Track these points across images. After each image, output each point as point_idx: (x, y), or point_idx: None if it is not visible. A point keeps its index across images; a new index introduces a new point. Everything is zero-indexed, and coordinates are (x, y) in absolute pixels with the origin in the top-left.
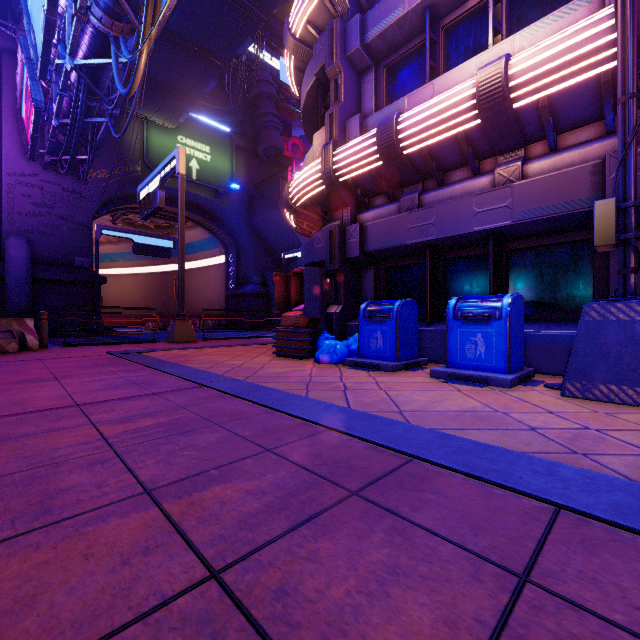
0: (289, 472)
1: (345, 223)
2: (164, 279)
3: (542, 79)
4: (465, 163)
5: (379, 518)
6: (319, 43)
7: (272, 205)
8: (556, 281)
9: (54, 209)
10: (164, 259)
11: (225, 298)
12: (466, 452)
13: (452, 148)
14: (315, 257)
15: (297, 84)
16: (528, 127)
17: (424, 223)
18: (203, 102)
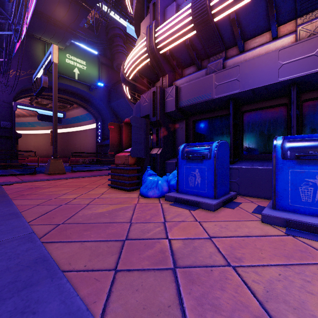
0: None
1: (164, 87)
2: (62, 136)
3: None
4: (264, 30)
5: None
6: None
7: (121, 95)
8: None
9: None
10: (62, 125)
11: (96, 147)
12: None
13: (257, 12)
14: (142, 113)
15: (131, 3)
16: None
17: (230, 80)
18: (81, 36)
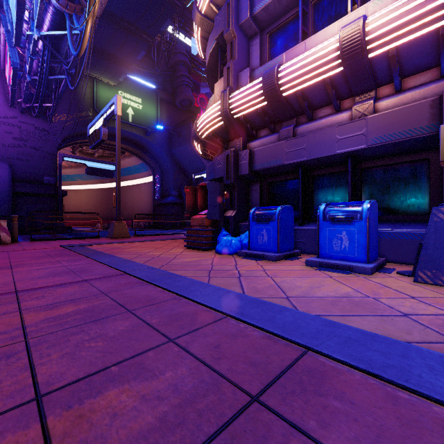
0: (188, 369)
1: (238, 149)
2: (109, 193)
3: (392, 33)
4: (329, 103)
5: (285, 440)
6: (219, 16)
7: (186, 140)
8: (399, 191)
9: (29, 142)
10: (109, 179)
11: (152, 206)
12: (356, 343)
13: (319, 91)
14: (216, 175)
15: (203, 49)
16: (379, 73)
17: (298, 148)
18: (136, 67)
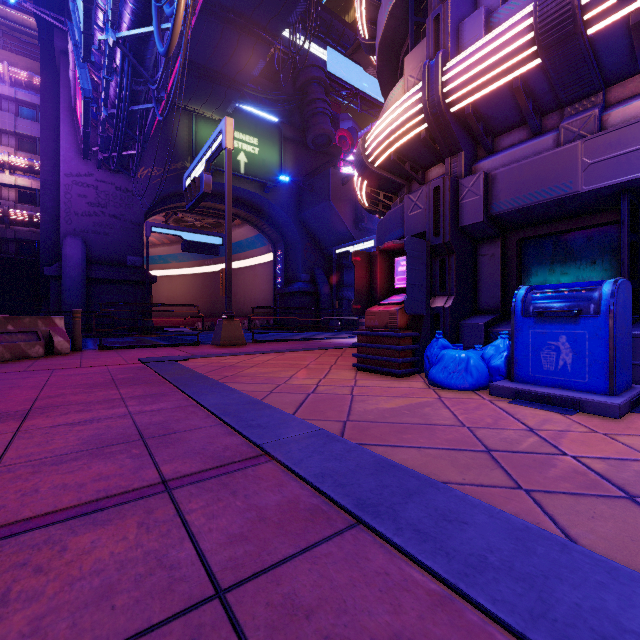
0: None
1: (454, 177)
2: (213, 279)
3: None
4: None
5: None
6: None
7: (322, 196)
8: None
9: (108, 208)
10: (213, 259)
11: (273, 297)
12: None
13: None
14: (407, 229)
15: (368, 20)
16: None
17: (623, 151)
18: (251, 92)
